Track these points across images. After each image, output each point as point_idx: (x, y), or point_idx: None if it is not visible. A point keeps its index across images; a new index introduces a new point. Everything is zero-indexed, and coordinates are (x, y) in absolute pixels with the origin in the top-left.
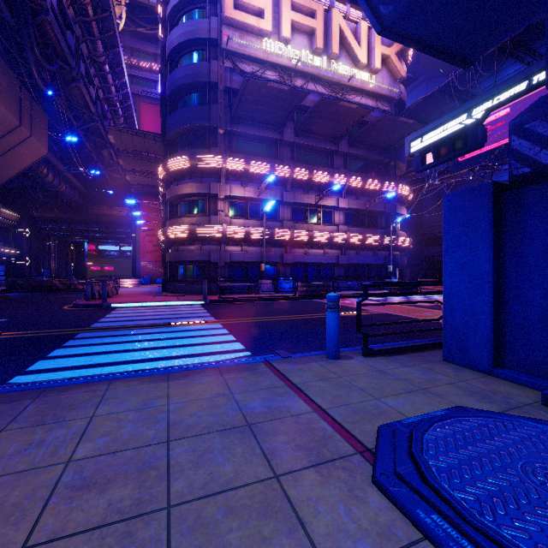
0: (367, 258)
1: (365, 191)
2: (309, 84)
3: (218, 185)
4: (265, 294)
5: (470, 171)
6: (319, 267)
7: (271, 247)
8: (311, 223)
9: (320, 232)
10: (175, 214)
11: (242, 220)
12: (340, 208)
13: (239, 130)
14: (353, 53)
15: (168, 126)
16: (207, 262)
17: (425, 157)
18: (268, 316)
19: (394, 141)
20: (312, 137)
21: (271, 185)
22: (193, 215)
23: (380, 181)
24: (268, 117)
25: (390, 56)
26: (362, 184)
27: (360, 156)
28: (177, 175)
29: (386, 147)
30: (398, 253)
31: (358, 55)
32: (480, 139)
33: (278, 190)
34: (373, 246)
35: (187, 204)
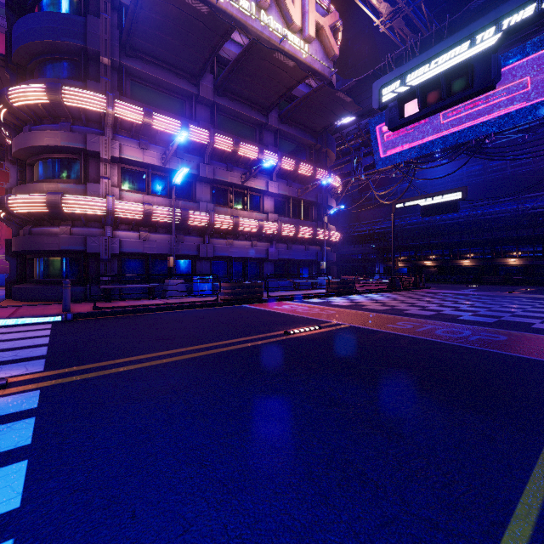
0: (299, 253)
1: (297, 176)
2: (234, 33)
3: (101, 139)
4: (175, 299)
5: (393, 169)
6: (246, 263)
7: (184, 236)
8: (236, 209)
9: (248, 219)
10: (30, 179)
11: (141, 195)
12: (270, 193)
13: (135, 67)
14: (285, 9)
15: (13, 38)
16: (82, 253)
17: (404, 108)
18: (170, 347)
19: (327, 124)
20: (237, 101)
21: (184, 152)
22: (59, 181)
23: (313, 166)
24: (179, 58)
25: (323, 27)
26: (295, 167)
27: (291, 136)
28: (29, 115)
29: (318, 131)
30: (329, 248)
31: (291, 13)
32: (496, 74)
33: (193, 160)
34: (306, 239)
35: (47, 163)
